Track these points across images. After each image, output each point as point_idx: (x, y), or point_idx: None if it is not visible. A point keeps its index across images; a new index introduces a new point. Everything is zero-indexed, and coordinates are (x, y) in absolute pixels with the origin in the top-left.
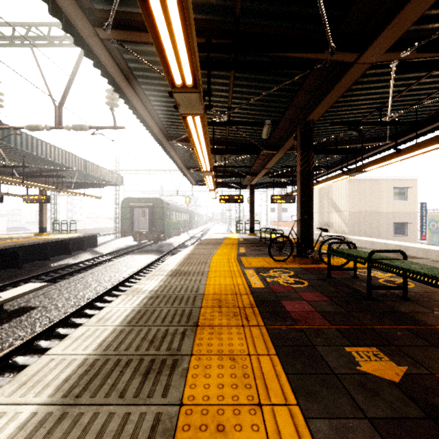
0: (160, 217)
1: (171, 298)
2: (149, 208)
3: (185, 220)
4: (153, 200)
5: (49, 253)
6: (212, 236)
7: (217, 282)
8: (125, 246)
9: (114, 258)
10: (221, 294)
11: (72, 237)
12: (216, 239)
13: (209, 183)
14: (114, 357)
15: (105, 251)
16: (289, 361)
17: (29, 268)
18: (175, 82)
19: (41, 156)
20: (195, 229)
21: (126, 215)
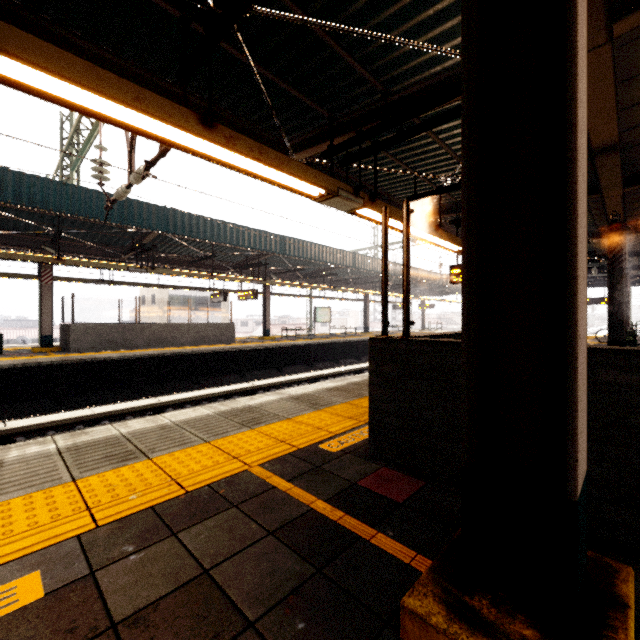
0: None
1: None
2: None
3: None
4: None
5: None
6: None
7: None
8: None
9: None
10: None
11: None
12: None
13: None
14: None
15: None
16: None
17: None
18: None
19: (443, 283)
20: None
21: None
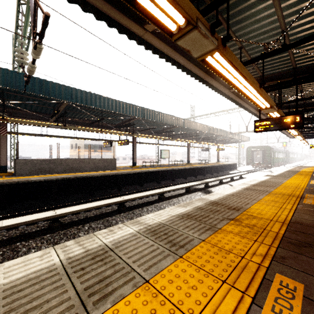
0: (268, 155)
1: (292, 171)
2: (262, 151)
3: (282, 157)
4: (264, 147)
5: (227, 168)
6: (305, 165)
7: (304, 171)
8: (248, 170)
9: (250, 172)
10: (304, 171)
11: (231, 163)
12: (307, 166)
13: (302, 141)
14: (287, 172)
15: (241, 170)
16: (313, 173)
17: (225, 172)
18: (294, 135)
19: (231, 137)
20: (290, 164)
21: (249, 155)
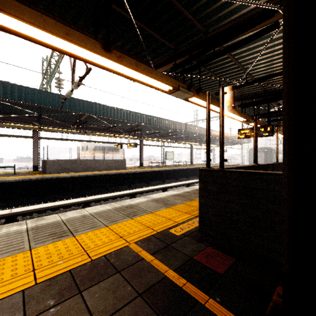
0: (270, 156)
1: None
2: (264, 152)
3: None
4: (266, 148)
5: None
6: None
7: None
8: None
9: None
10: None
11: (234, 164)
12: None
13: None
14: None
15: None
16: None
17: None
18: None
19: (232, 139)
20: None
21: (251, 156)
